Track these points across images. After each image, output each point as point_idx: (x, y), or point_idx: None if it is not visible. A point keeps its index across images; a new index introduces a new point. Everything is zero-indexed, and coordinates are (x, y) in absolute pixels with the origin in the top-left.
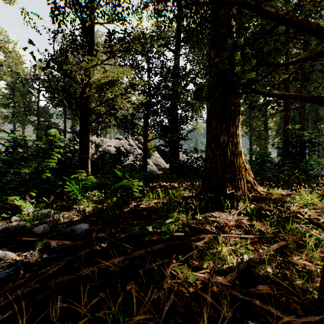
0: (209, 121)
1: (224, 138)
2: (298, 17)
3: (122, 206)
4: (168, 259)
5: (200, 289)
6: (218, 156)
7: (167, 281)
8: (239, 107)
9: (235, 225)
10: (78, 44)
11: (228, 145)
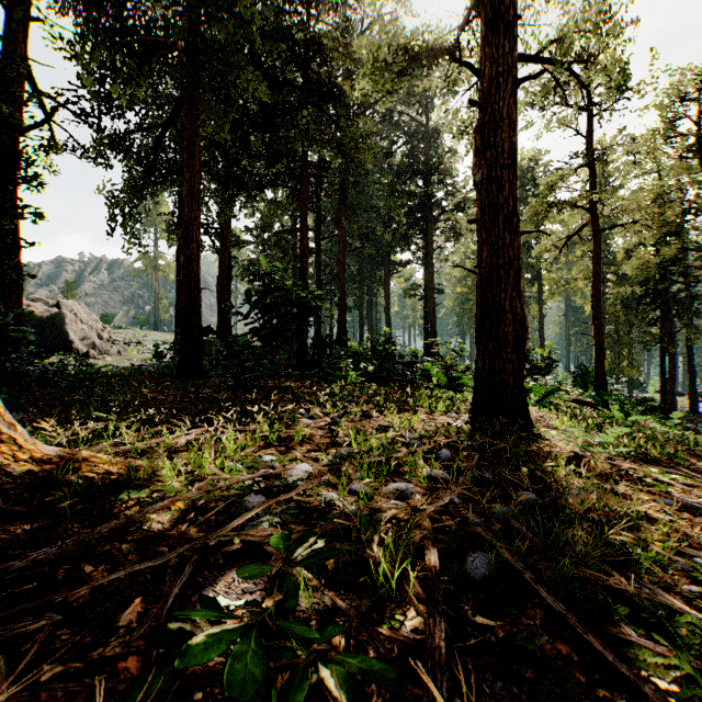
0: None
1: None
2: None
3: None
4: None
5: None
6: None
7: None
8: None
9: None
10: None
11: None
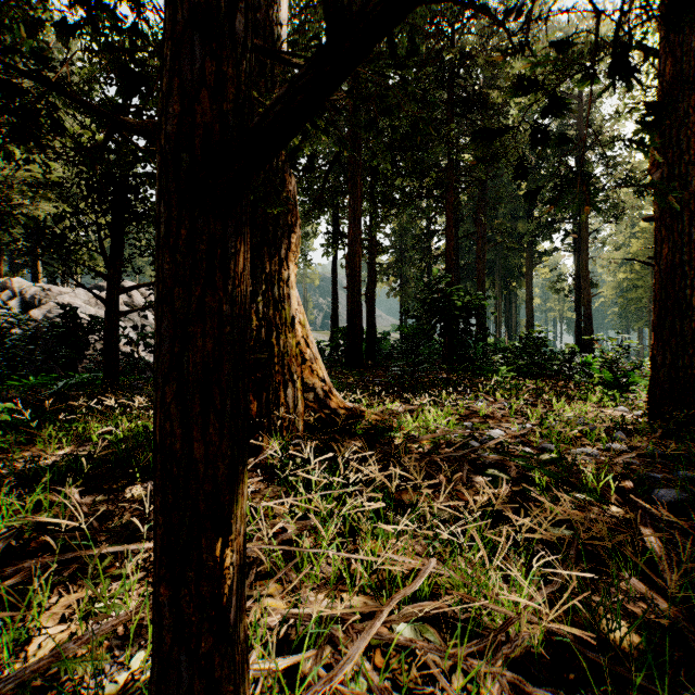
0: None
1: None
2: None
3: None
4: None
5: None
6: None
7: None
8: (290, 215)
9: None
10: None
11: (254, 301)
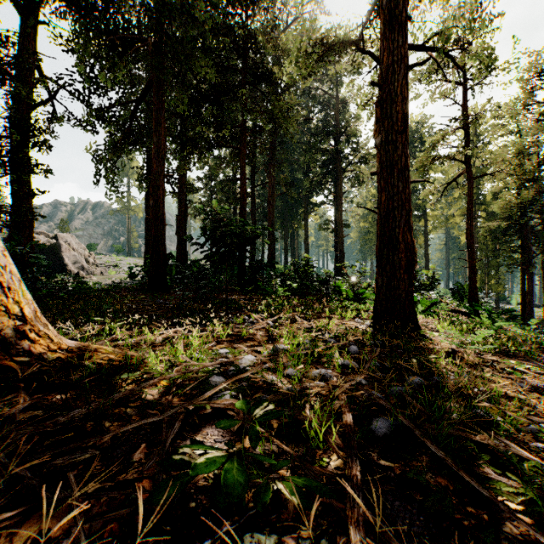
0: None
1: None
2: None
3: None
4: None
5: None
6: None
7: None
8: None
9: None
10: None
11: None
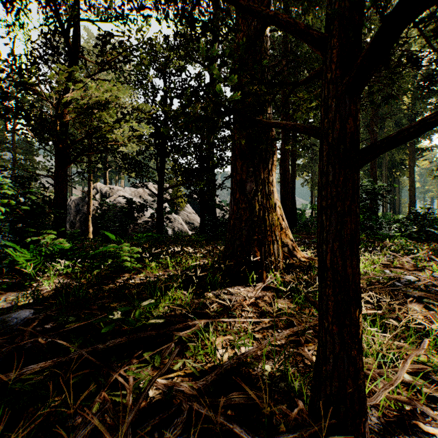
0: (233, 163)
1: (251, 186)
2: (285, 16)
3: (105, 281)
4: (128, 359)
5: (156, 402)
6: (243, 210)
7: (101, 395)
8: (273, 144)
9: (253, 304)
10: (49, 47)
11: (256, 195)
